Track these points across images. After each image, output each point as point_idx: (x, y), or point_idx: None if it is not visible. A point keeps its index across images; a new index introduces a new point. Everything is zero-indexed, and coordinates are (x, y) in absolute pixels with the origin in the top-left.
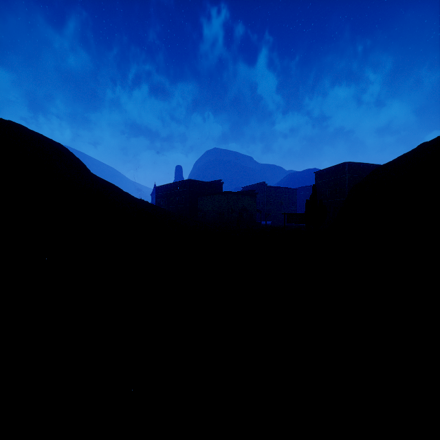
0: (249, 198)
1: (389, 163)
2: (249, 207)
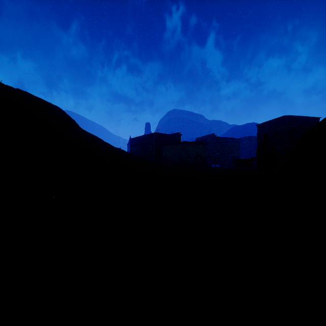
0: (202, 146)
1: None
2: (202, 153)
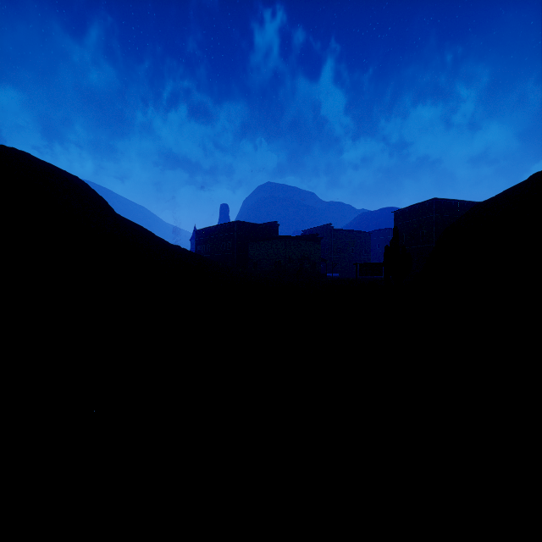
0: (312, 244)
1: (492, 200)
2: (312, 255)
